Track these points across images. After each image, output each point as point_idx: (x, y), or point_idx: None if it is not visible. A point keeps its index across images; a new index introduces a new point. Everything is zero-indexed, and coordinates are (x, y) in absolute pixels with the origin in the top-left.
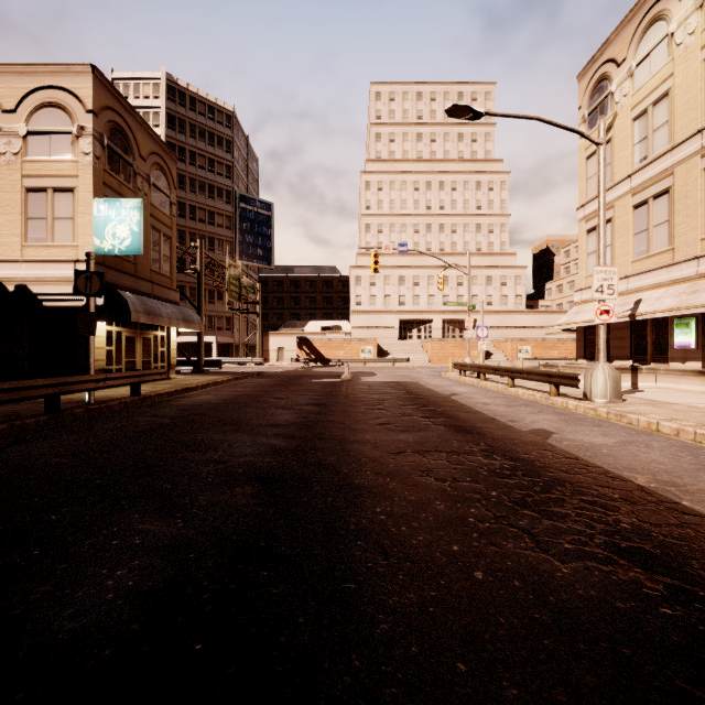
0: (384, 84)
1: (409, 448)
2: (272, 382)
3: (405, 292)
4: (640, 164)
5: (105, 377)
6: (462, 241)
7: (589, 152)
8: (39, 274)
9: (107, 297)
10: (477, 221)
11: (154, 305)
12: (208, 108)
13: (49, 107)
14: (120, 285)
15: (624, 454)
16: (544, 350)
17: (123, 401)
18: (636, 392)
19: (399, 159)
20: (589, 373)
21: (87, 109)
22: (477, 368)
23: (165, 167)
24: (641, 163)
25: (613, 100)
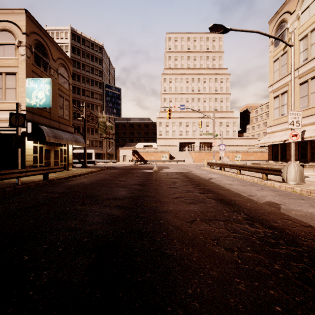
0: (172, 33)
1: (198, 217)
2: (119, 172)
3: (182, 129)
4: (303, 62)
5: (26, 170)
6: (208, 106)
7: (275, 58)
8: None
9: (33, 129)
10: (215, 97)
11: (59, 133)
12: (91, 44)
13: (3, 31)
14: (41, 123)
15: None
16: (247, 156)
17: (37, 183)
18: (305, 177)
19: (179, 68)
20: (286, 168)
21: (23, 32)
22: (220, 165)
23: (66, 66)
24: (304, 62)
25: (288, 32)
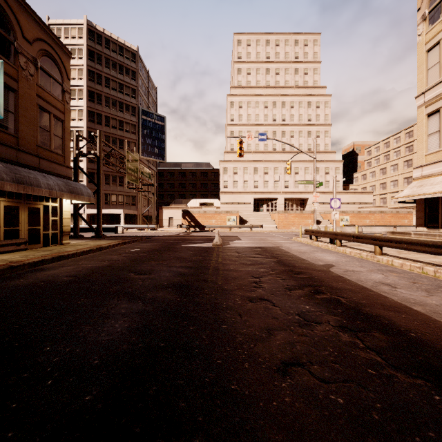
0: (243, 34)
1: None
2: (151, 247)
3: (258, 179)
4: None
5: None
6: (297, 143)
7: (431, 45)
8: None
9: None
10: (308, 129)
11: (30, 175)
12: (119, 47)
13: None
14: None
15: None
16: (359, 219)
17: None
18: None
19: (253, 86)
20: None
21: None
22: (332, 235)
23: (57, 57)
24: None
25: None
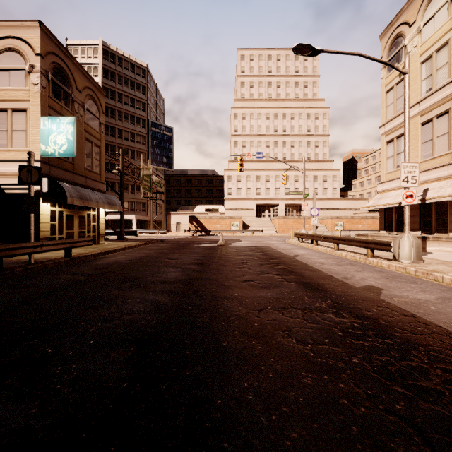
0: (247, 49)
1: (269, 305)
2: (170, 246)
3: (260, 186)
4: (426, 94)
5: (41, 244)
6: (297, 153)
7: (388, 88)
8: (1, 170)
9: (50, 187)
10: (307, 140)
11: (86, 193)
12: (130, 64)
13: (8, 51)
14: (61, 179)
15: (450, 311)
16: (352, 224)
17: (57, 261)
18: (427, 254)
19: (256, 98)
20: (398, 241)
21: (36, 53)
22: (311, 236)
23: (96, 98)
24: (427, 93)
25: (406, 51)
